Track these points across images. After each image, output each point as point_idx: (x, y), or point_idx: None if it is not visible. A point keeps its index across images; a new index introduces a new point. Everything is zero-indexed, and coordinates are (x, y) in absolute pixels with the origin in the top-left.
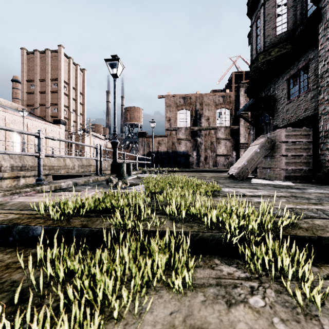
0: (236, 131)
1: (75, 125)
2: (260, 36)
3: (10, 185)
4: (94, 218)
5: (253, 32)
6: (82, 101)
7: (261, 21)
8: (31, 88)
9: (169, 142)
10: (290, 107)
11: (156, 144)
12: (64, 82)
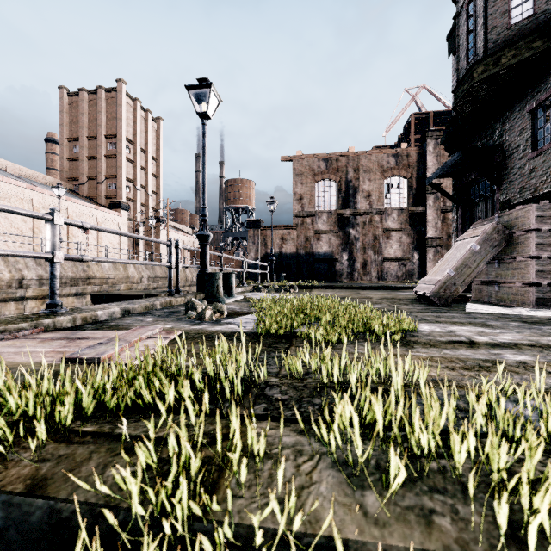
0: (419, 217)
1: (144, 210)
2: (476, 31)
3: (37, 309)
4: (87, 445)
5: (461, 26)
6: (156, 170)
7: (479, 1)
8: (75, 152)
9: (301, 236)
10: (539, 163)
11: (278, 241)
12: (127, 140)
